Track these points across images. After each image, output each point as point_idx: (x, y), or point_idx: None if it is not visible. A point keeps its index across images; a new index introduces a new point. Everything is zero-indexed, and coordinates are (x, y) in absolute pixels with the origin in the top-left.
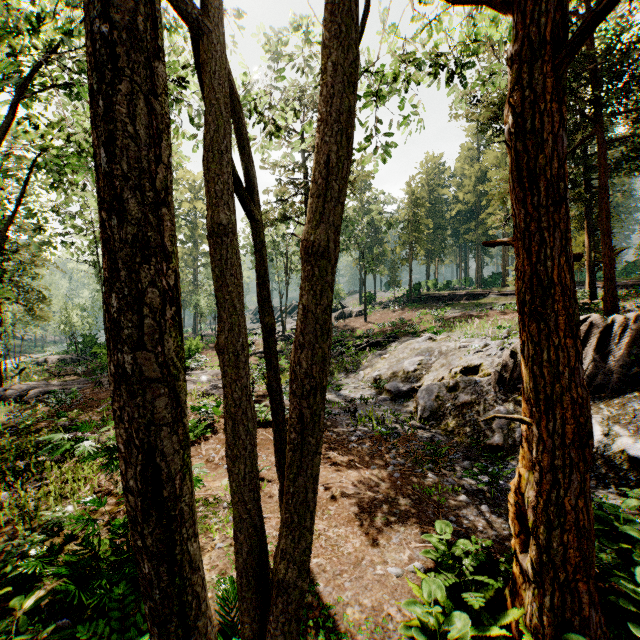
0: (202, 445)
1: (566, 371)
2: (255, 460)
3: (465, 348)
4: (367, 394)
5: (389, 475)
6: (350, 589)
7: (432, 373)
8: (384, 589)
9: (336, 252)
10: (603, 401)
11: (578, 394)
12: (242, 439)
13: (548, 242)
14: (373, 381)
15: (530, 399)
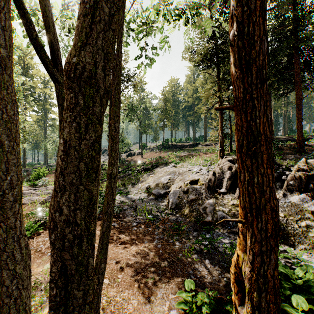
0: (34, 239)
1: (267, 189)
2: (24, 303)
3: (191, 171)
4: (142, 196)
5: (155, 246)
6: None
7: (175, 184)
8: None
9: (105, 81)
10: None
11: (274, 204)
12: (6, 285)
13: (257, 107)
14: (146, 189)
15: (245, 207)
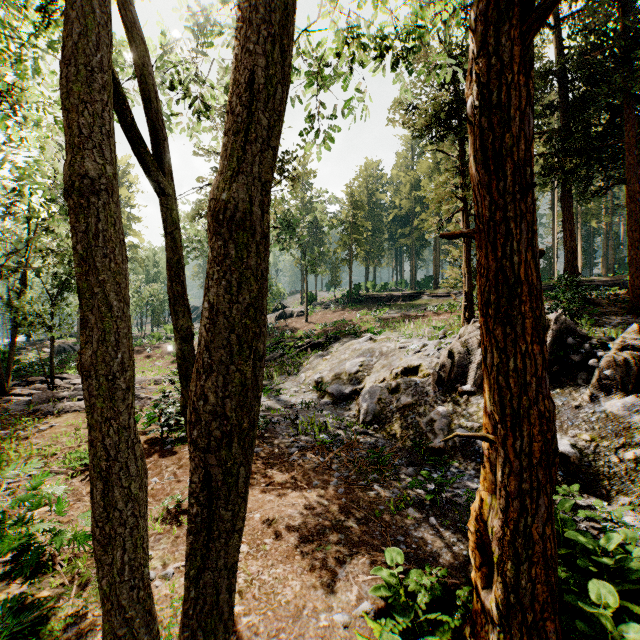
0: None
1: (533, 381)
2: (141, 538)
3: (405, 348)
4: (309, 398)
5: (333, 491)
6: None
7: (374, 374)
8: None
9: (263, 221)
10: None
11: (545, 407)
12: (119, 509)
13: (514, 234)
14: (315, 384)
15: (493, 413)
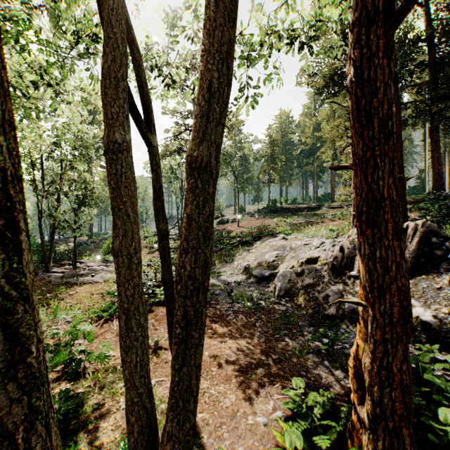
0: (114, 322)
1: (393, 266)
2: (146, 349)
3: (308, 245)
4: (240, 278)
5: (256, 340)
6: (228, 438)
7: (285, 263)
8: (254, 436)
9: (216, 167)
10: None
11: (402, 283)
12: (134, 331)
13: (380, 166)
14: (244, 269)
15: (366, 287)
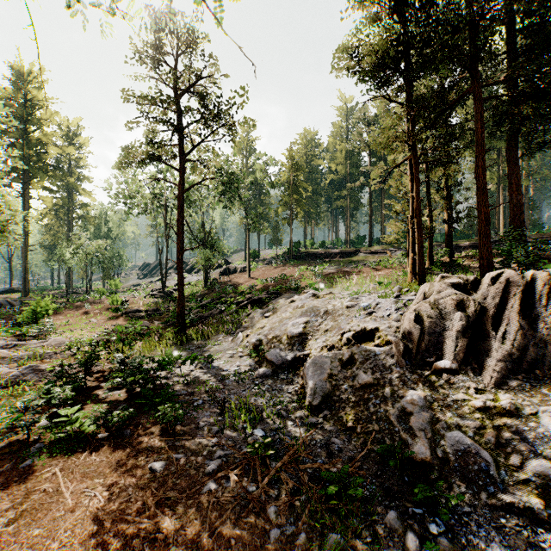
0: None
1: None
2: None
3: (354, 308)
4: (245, 365)
5: None
6: None
7: (320, 338)
8: None
9: None
10: (543, 383)
11: None
12: None
13: None
14: (253, 347)
15: None
